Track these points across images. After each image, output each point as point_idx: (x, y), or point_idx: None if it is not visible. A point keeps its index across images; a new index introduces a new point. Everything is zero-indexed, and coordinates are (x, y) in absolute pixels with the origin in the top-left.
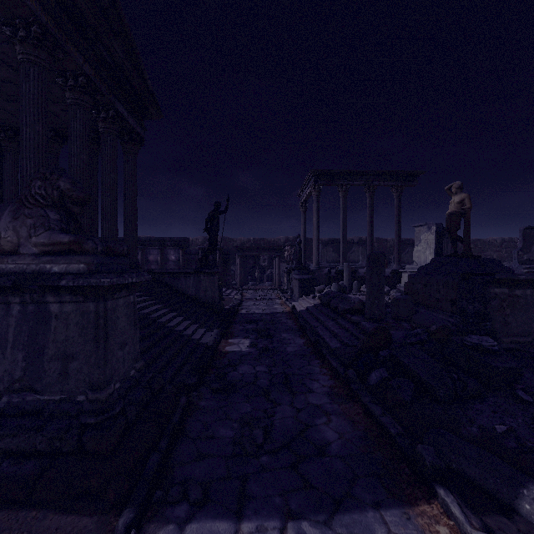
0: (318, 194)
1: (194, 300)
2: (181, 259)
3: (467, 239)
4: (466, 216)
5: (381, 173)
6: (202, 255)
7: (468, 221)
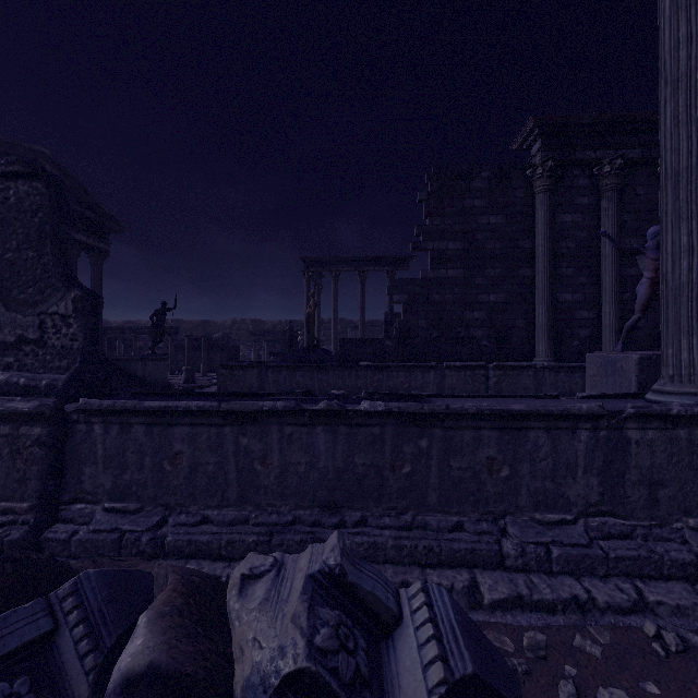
0: (308, 281)
1: (141, 381)
2: (170, 345)
3: (310, 335)
4: (310, 318)
5: (371, 258)
6: (188, 342)
7: (311, 321)
